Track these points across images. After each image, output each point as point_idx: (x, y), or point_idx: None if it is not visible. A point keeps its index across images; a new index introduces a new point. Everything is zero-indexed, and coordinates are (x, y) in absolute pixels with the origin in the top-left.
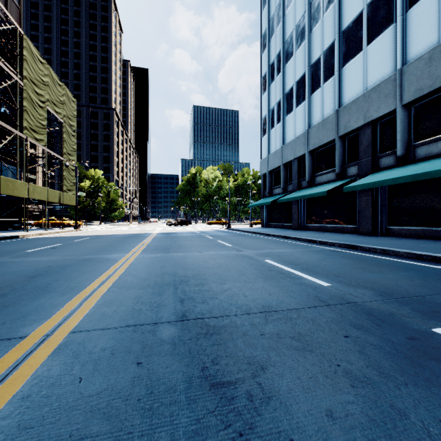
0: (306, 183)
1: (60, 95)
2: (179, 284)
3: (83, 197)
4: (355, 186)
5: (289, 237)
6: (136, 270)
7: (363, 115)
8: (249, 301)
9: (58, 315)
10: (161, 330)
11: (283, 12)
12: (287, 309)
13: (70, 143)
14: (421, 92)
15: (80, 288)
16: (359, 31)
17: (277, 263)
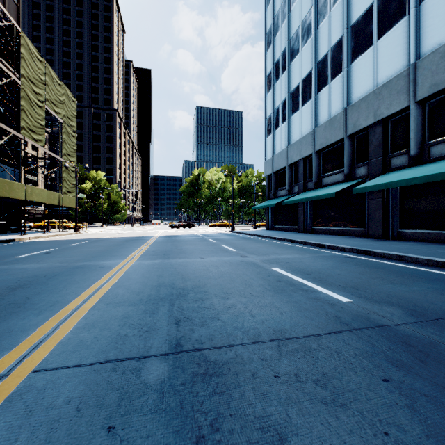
0: (312, 184)
1: (59, 94)
2: (176, 298)
3: (84, 199)
4: (365, 187)
5: (296, 241)
6: (130, 280)
7: (373, 113)
8: (258, 323)
9: (25, 343)
10: (148, 368)
11: (288, 8)
12: (304, 335)
13: (70, 144)
14: (436, 88)
15: (62, 304)
16: (369, 25)
17: (286, 272)
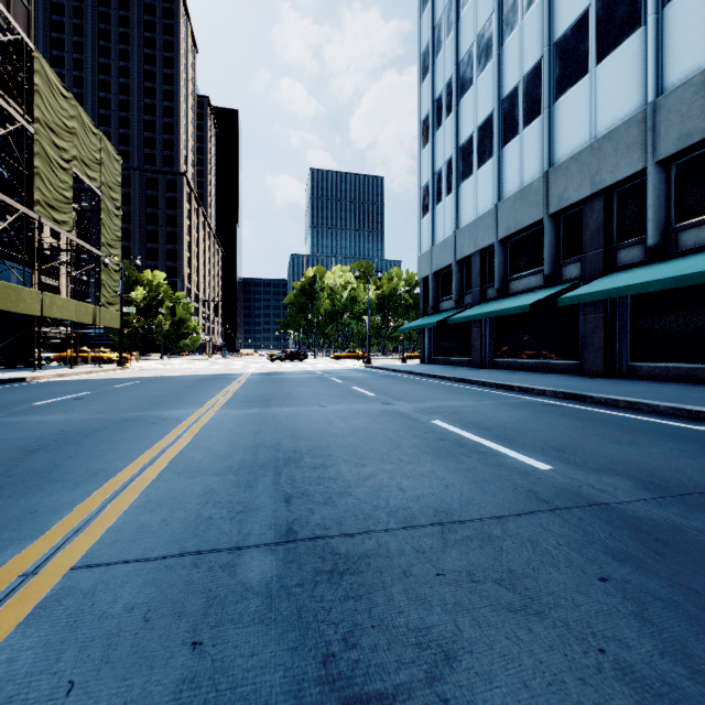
0: (494, 292)
1: (95, 150)
2: (284, 465)
3: (133, 315)
4: (577, 296)
5: (468, 380)
6: (211, 439)
7: (590, 179)
8: (410, 500)
9: (57, 529)
10: (246, 563)
11: (456, 14)
12: (481, 516)
13: (112, 228)
14: (688, 140)
15: (109, 473)
16: (583, 41)
17: (453, 426)
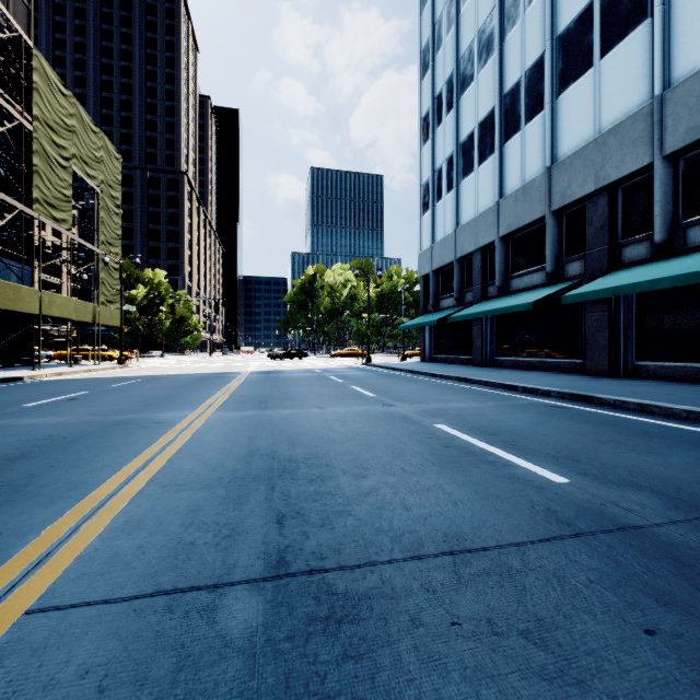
0: (495, 290)
1: (95, 148)
2: (278, 477)
3: (134, 313)
4: (582, 294)
5: (470, 380)
6: (203, 445)
7: (594, 175)
8: (416, 522)
9: (19, 558)
10: (228, 606)
11: (457, 10)
12: (497, 543)
13: (112, 226)
14: (697, 134)
15: (89, 486)
16: (586, 35)
17: (457, 431)
